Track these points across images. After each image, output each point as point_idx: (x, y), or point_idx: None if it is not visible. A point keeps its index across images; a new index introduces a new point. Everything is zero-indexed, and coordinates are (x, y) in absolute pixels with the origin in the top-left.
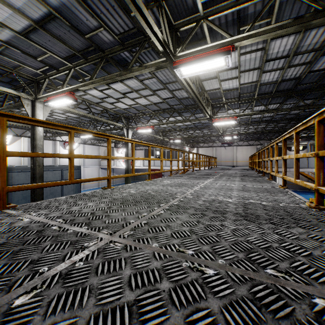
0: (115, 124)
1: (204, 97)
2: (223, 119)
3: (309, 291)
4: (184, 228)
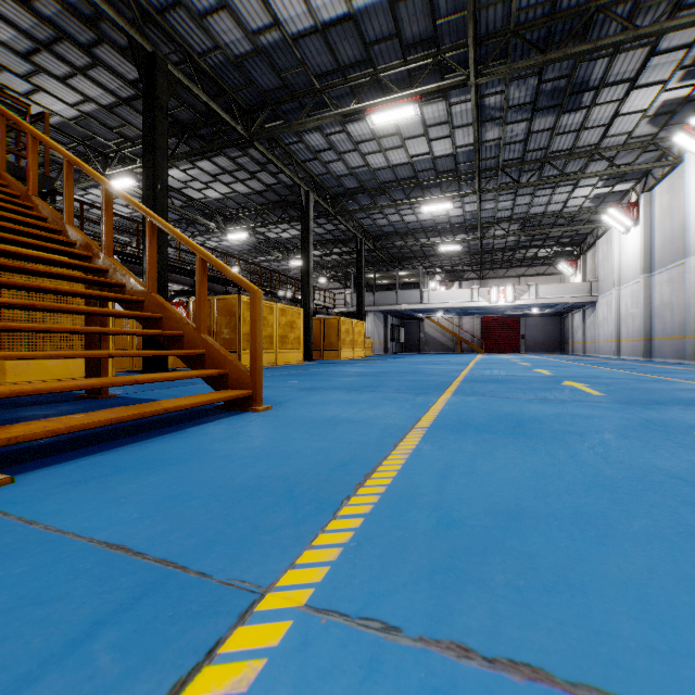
0: (117, 237)
1: (194, 206)
2: (235, 232)
3: None
4: None
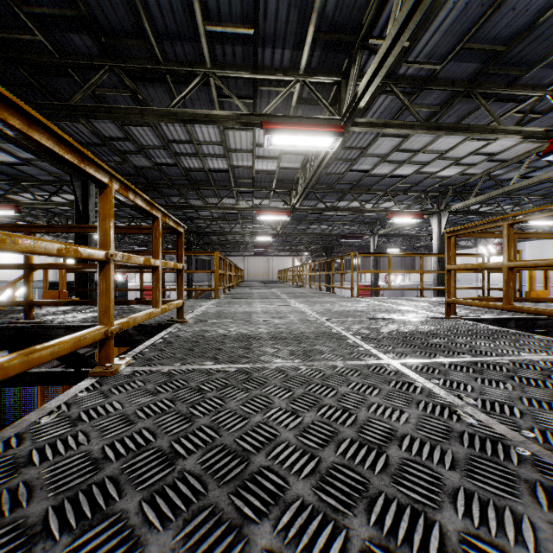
0: None
1: None
2: None
3: (212, 366)
4: (345, 388)
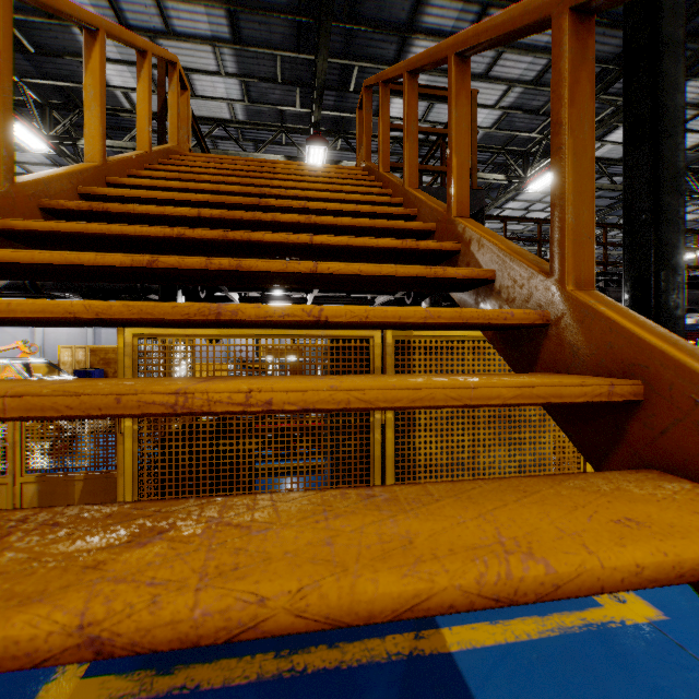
0: (531, 249)
1: None
2: None
3: None
4: None
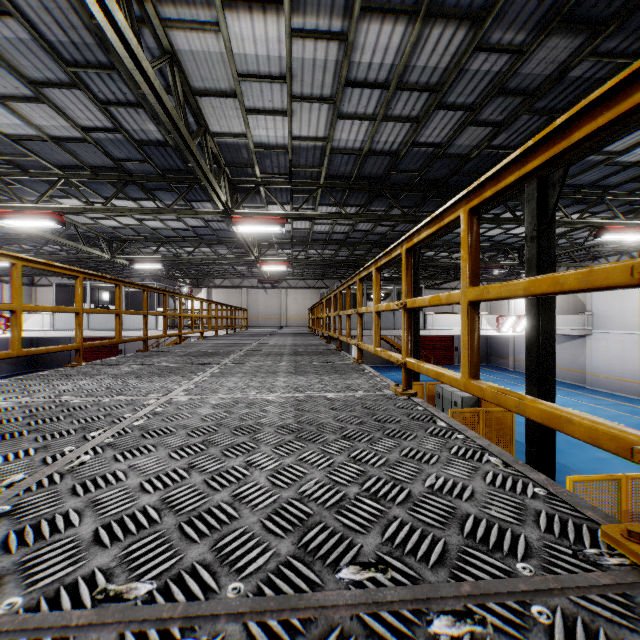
0: None
1: (206, 147)
2: (257, 219)
3: None
4: None
